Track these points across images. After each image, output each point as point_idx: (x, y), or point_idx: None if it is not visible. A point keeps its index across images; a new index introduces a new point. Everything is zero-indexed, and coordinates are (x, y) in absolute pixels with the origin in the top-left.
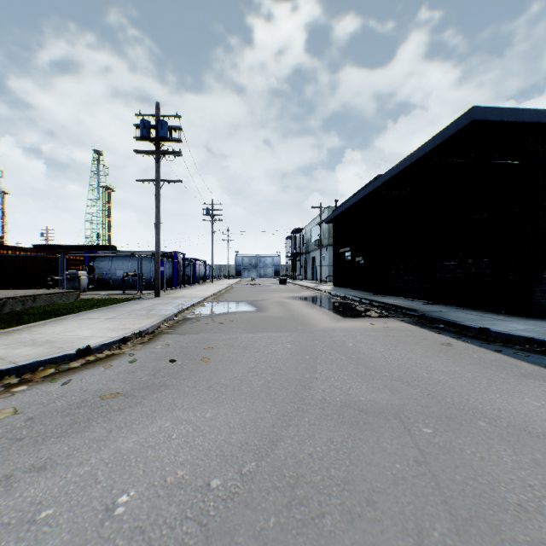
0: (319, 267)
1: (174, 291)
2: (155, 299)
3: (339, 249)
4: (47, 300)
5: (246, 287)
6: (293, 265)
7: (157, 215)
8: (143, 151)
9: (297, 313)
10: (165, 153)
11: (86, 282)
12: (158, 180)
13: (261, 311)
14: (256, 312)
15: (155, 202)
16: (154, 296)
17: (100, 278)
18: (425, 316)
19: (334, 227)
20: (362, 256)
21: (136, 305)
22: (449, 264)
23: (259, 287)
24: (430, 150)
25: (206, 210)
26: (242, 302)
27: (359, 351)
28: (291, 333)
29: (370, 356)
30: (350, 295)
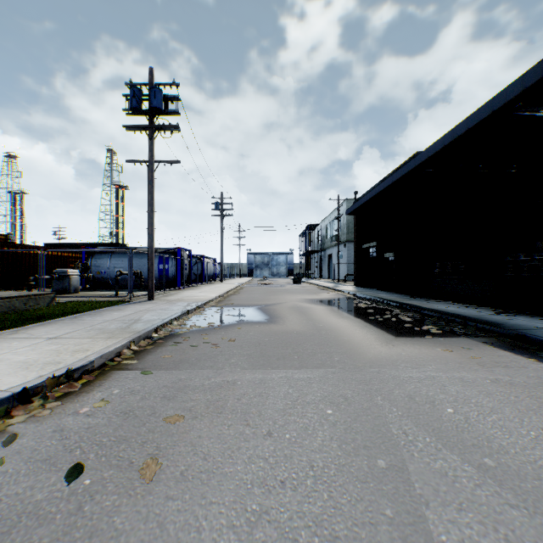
0: (336, 265)
1: (175, 292)
2: (146, 302)
3: (362, 244)
4: (4, 306)
5: (257, 286)
6: (308, 263)
7: (150, 202)
8: (134, 126)
9: (323, 326)
10: (160, 128)
11: (78, 282)
12: (151, 160)
13: (274, 323)
14: (268, 324)
15: (148, 187)
16: (147, 299)
17: (98, 277)
18: (526, 338)
19: (356, 220)
20: (392, 251)
21: (114, 313)
22: (531, 259)
23: (272, 286)
24: (516, 96)
25: (214, 204)
26: (251, 307)
27: (484, 435)
28: (325, 373)
29: (527, 461)
30: (383, 299)
